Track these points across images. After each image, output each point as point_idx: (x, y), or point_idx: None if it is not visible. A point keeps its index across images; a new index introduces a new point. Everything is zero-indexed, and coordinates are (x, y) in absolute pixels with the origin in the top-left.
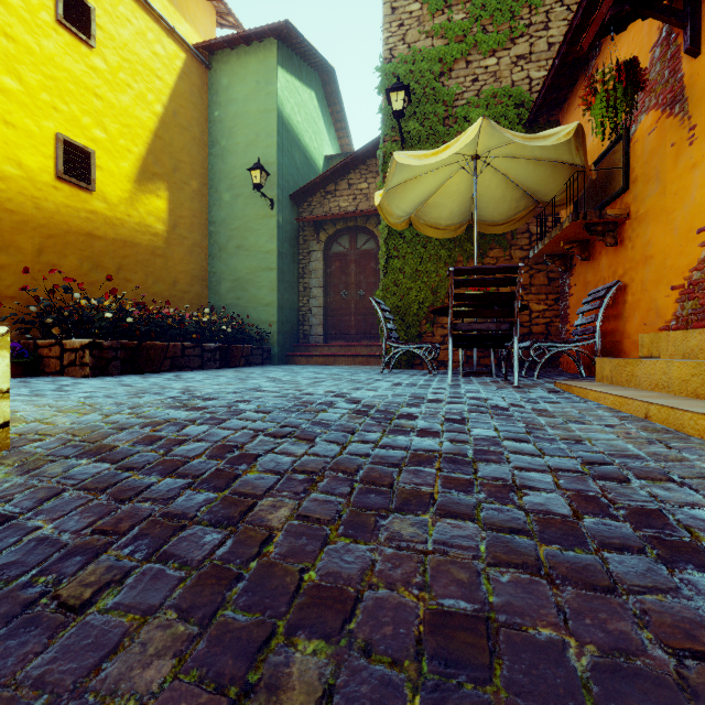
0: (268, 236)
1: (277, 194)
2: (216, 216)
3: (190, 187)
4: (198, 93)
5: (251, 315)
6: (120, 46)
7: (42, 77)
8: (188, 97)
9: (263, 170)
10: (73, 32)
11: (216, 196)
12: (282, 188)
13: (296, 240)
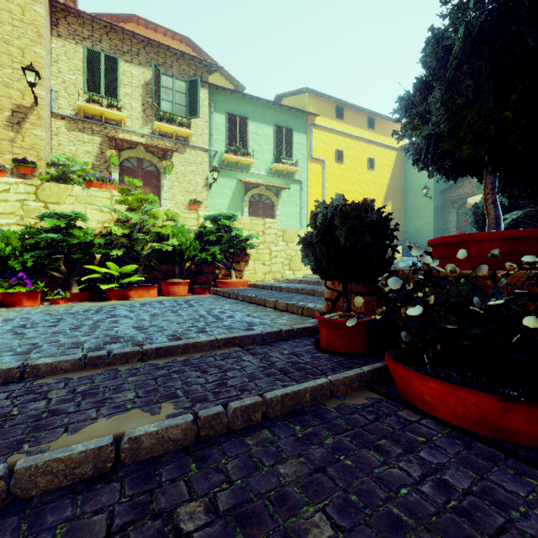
0: (429, 211)
1: (433, 194)
2: (407, 205)
3: (398, 198)
4: (400, 162)
5: (422, 242)
6: (379, 164)
7: (365, 185)
8: (397, 166)
9: (427, 188)
10: (370, 169)
11: (407, 198)
12: (435, 191)
13: (442, 208)
